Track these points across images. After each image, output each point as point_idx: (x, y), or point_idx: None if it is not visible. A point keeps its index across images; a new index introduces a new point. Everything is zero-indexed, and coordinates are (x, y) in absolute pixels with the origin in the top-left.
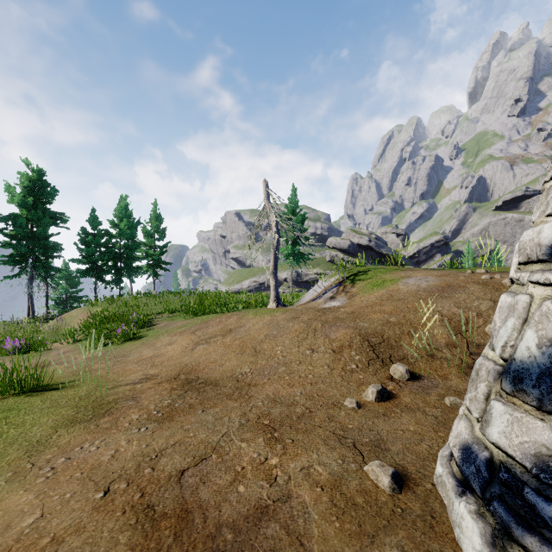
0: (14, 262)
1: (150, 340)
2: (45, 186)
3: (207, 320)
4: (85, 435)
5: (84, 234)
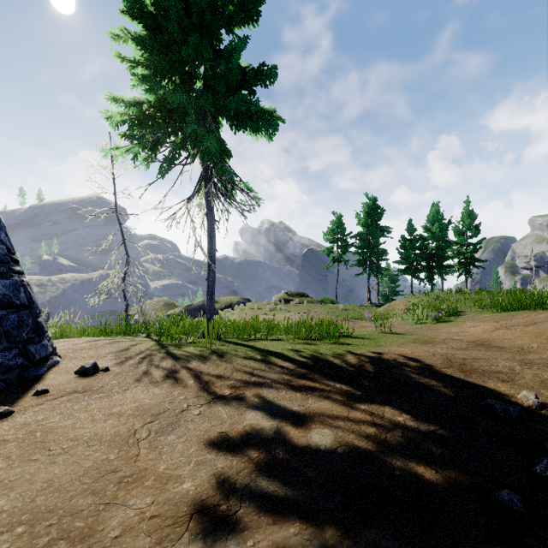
0: (360, 265)
1: (457, 323)
2: (377, 209)
3: (514, 314)
4: (421, 345)
5: (403, 240)
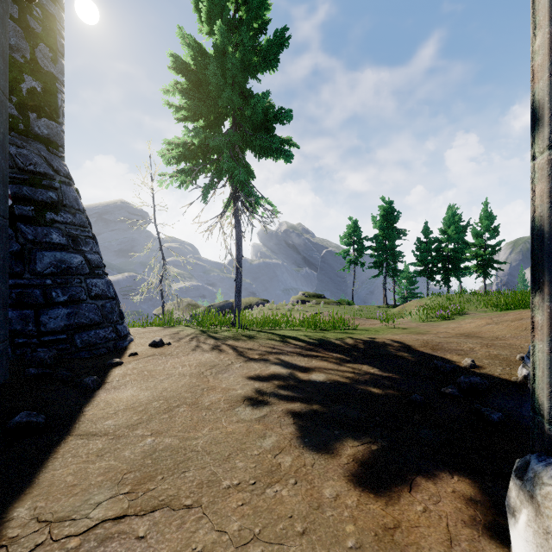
0: (376, 267)
1: (458, 320)
2: (393, 212)
3: (509, 312)
4: (412, 335)
5: (419, 243)
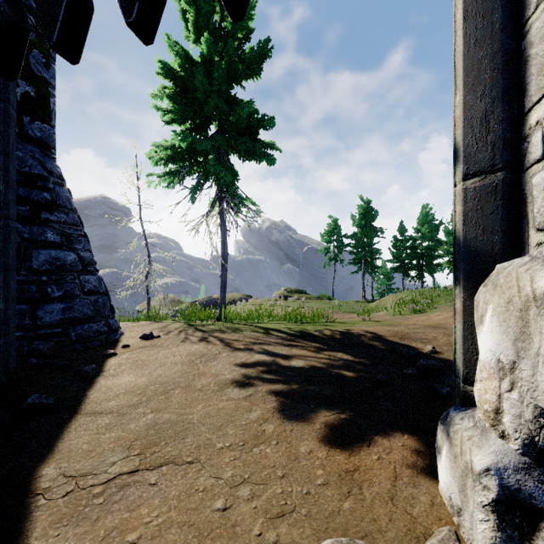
0: (355, 263)
1: (428, 313)
2: (371, 211)
3: None
4: (385, 326)
5: (395, 240)
